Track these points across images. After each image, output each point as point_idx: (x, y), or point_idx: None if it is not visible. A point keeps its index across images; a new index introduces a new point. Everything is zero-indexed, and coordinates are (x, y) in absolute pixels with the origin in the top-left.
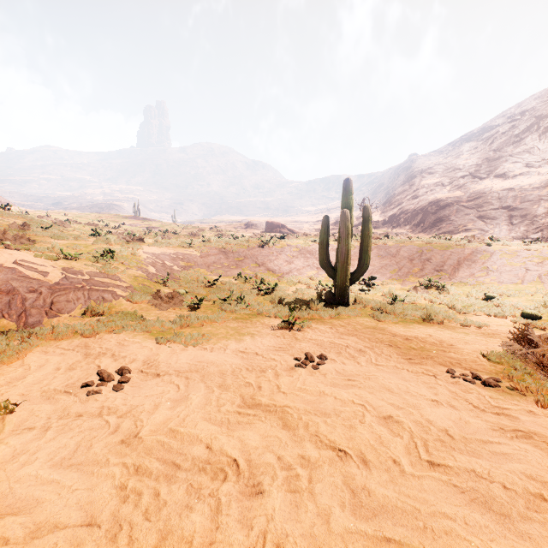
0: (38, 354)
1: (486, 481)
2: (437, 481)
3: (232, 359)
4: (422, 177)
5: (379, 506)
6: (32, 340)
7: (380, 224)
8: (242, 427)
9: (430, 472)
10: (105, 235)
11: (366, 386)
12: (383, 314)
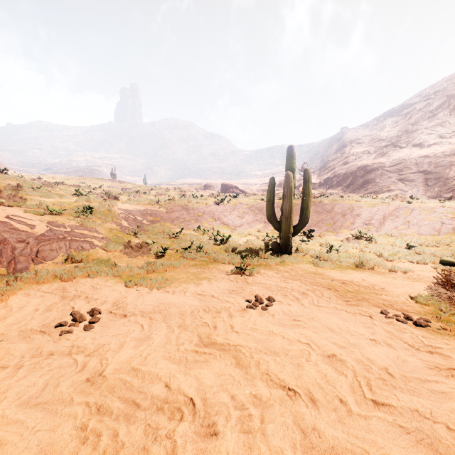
0: (21, 297)
1: (430, 421)
2: (382, 421)
3: (191, 301)
4: (352, 147)
5: (329, 448)
6: (16, 284)
7: (317, 186)
8: (199, 366)
9: (375, 411)
10: (86, 195)
11: (311, 326)
12: (321, 261)
